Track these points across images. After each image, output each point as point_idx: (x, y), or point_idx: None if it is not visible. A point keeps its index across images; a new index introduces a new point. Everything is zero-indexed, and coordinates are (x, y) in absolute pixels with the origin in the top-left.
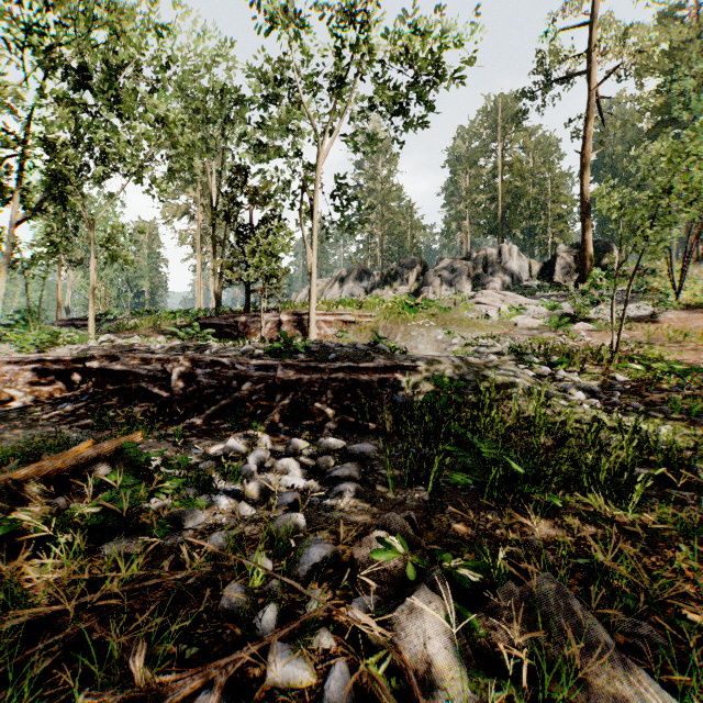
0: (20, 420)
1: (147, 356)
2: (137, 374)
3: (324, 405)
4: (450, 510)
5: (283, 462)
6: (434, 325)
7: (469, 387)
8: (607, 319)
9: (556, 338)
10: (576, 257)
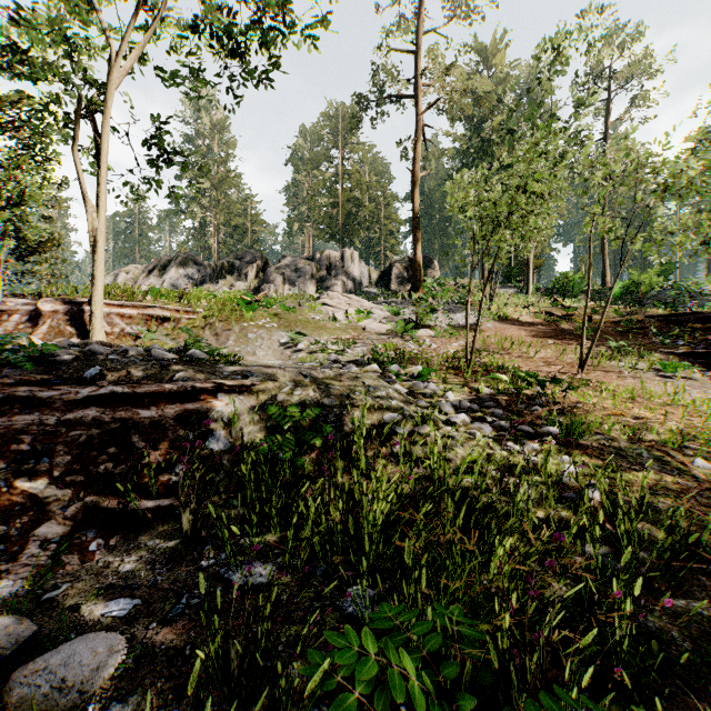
0: None
1: None
2: None
3: (41, 483)
4: None
5: None
6: (277, 327)
7: (331, 417)
8: (444, 326)
9: (406, 344)
10: (408, 269)
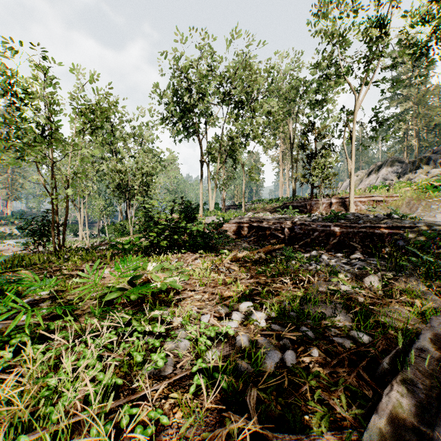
0: (236, 242)
1: (273, 221)
2: (270, 228)
3: (354, 243)
4: (404, 277)
5: (334, 259)
6: None
7: None
8: None
9: None
10: None
